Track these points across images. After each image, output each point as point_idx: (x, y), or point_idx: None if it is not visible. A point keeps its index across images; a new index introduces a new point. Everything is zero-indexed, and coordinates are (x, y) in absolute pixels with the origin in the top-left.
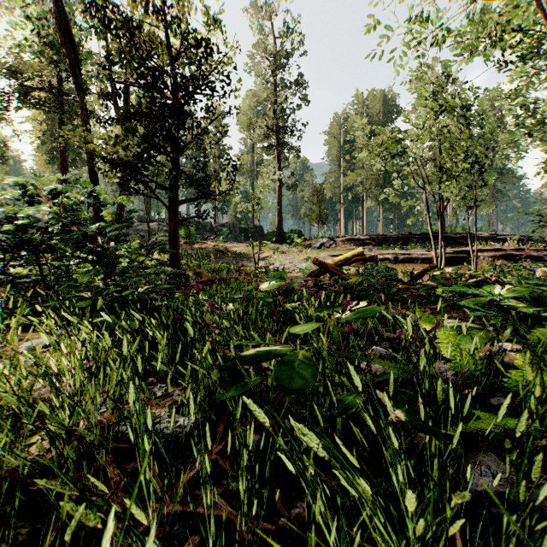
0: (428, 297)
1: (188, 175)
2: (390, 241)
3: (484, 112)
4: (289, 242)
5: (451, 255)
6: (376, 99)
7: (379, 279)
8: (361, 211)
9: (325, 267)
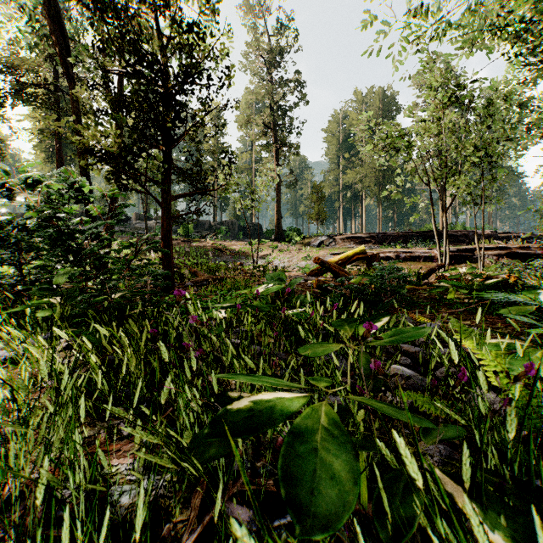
0: (441, 300)
1: (183, 170)
2: (390, 239)
3: (491, 104)
4: (288, 240)
5: (455, 254)
6: (375, 97)
7: (391, 281)
8: (361, 209)
9: (327, 266)
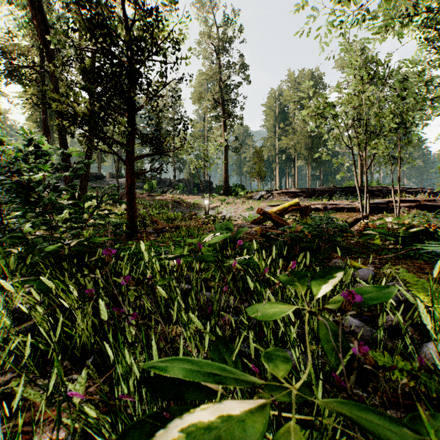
0: (370, 246)
1: (145, 134)
2: (318, 193)
3: (405, 80)
4: (234, 194)
5: (373, 205)
6: (305, 77)
7: (329, 230)
8: (293, 169)
9: (268, 216)
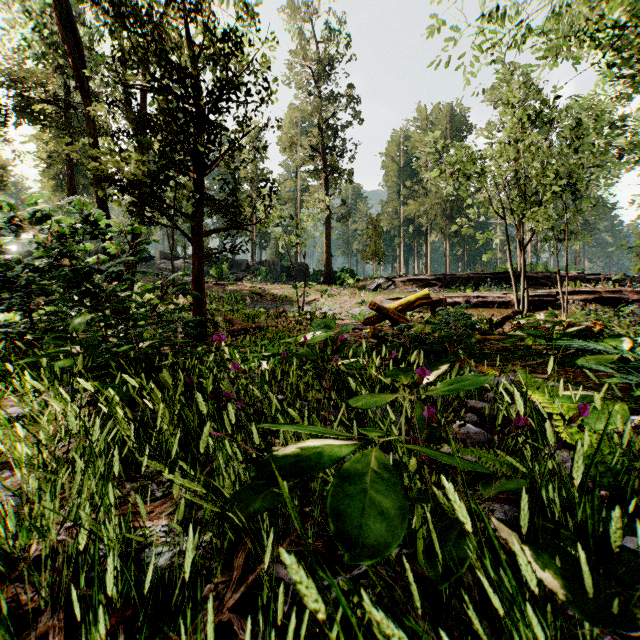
0: (516, 351)
1: (216, 200)
2: (459, 282)
3: (576, 124)
4: (339, 283)
5: (534, 299)
6: (442, 114)
7: (457, 329)
8: (425, 247)
9: (384, 312)
